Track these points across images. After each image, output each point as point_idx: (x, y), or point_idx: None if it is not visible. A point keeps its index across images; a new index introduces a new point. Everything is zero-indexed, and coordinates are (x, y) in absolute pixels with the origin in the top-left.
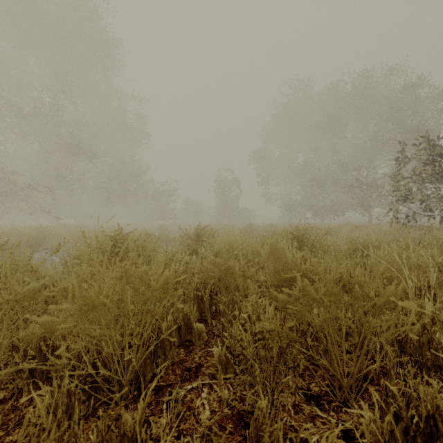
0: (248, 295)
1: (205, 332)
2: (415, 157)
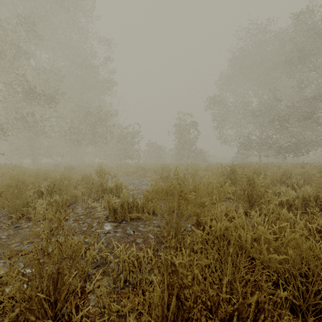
0: None
1: None
2: None
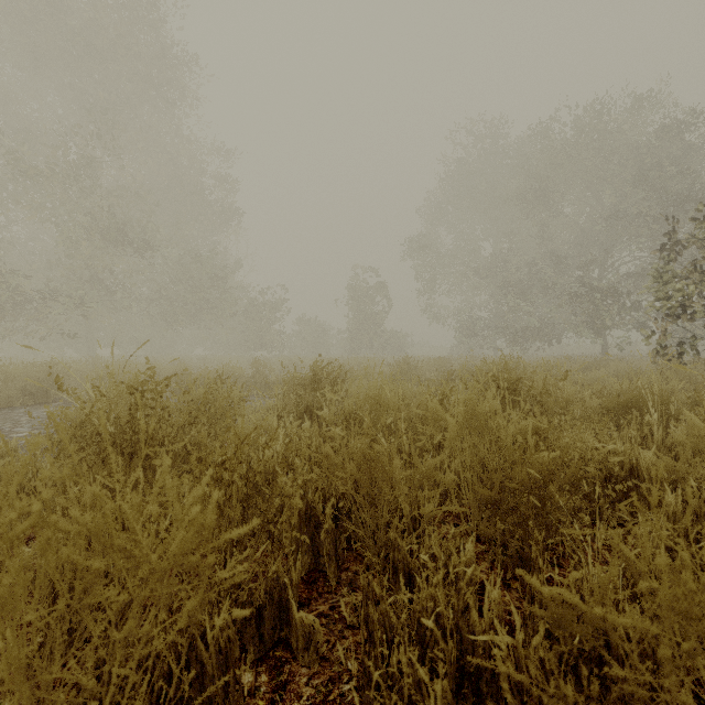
0: (422, 519)
1: (324, 613)
2: (697, 241)
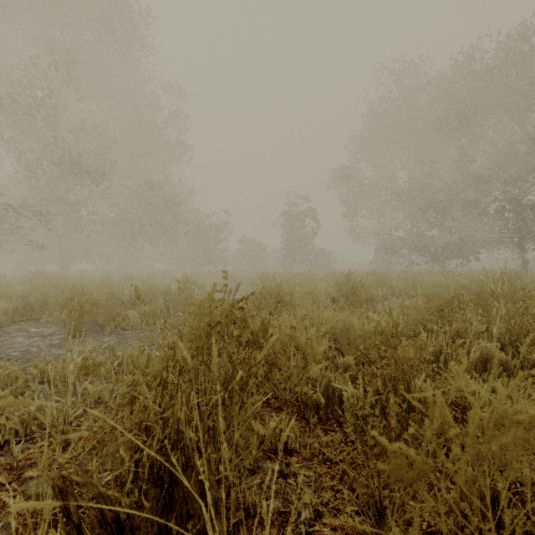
0: None
1: None
2: None
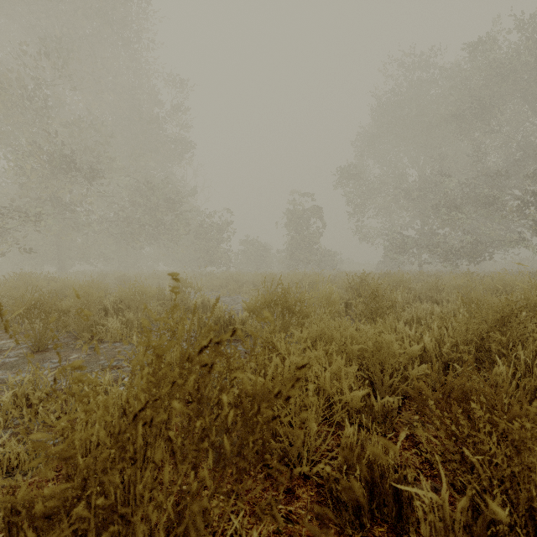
0: None
1: None
2: None
